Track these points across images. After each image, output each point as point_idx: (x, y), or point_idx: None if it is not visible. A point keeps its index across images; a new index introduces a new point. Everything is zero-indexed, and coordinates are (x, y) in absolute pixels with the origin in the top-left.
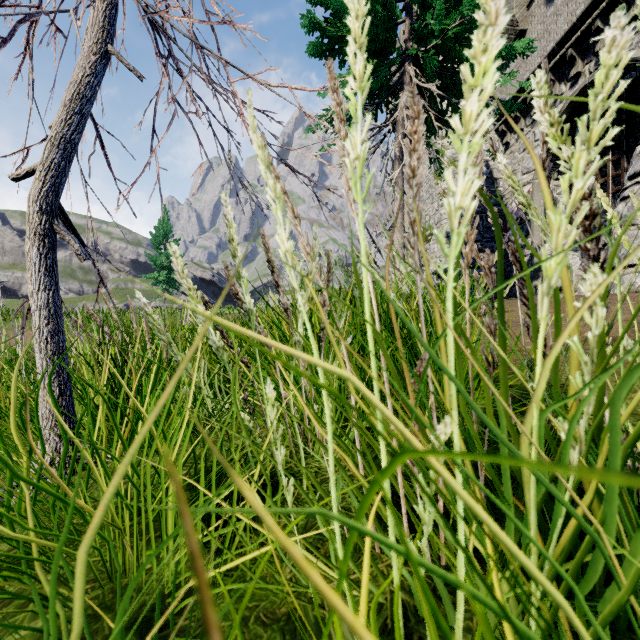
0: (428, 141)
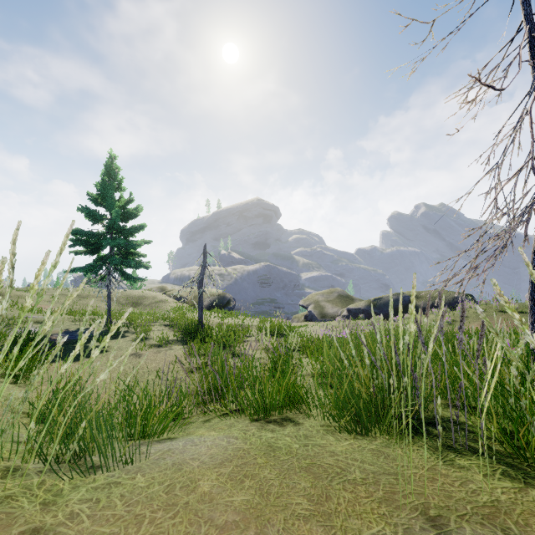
0: None
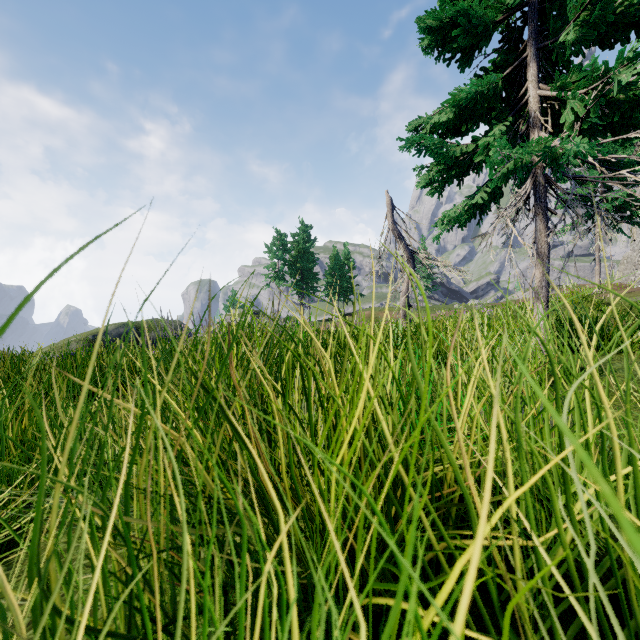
0: (609, 233)
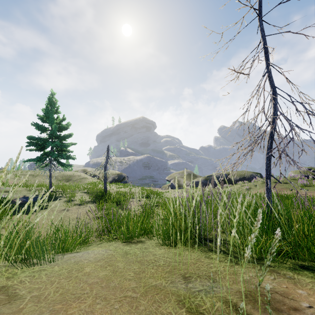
0: None
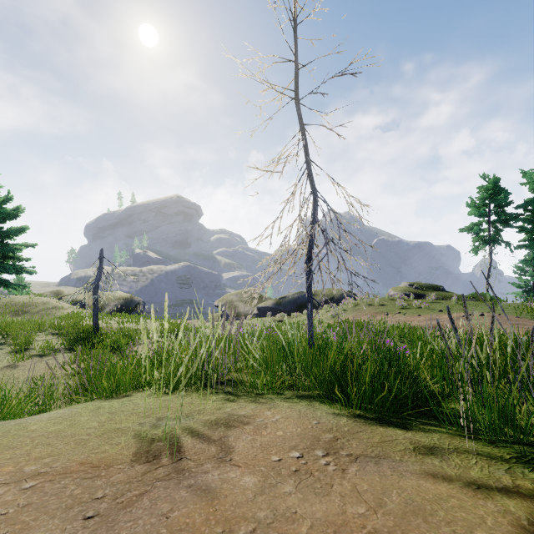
0: None
